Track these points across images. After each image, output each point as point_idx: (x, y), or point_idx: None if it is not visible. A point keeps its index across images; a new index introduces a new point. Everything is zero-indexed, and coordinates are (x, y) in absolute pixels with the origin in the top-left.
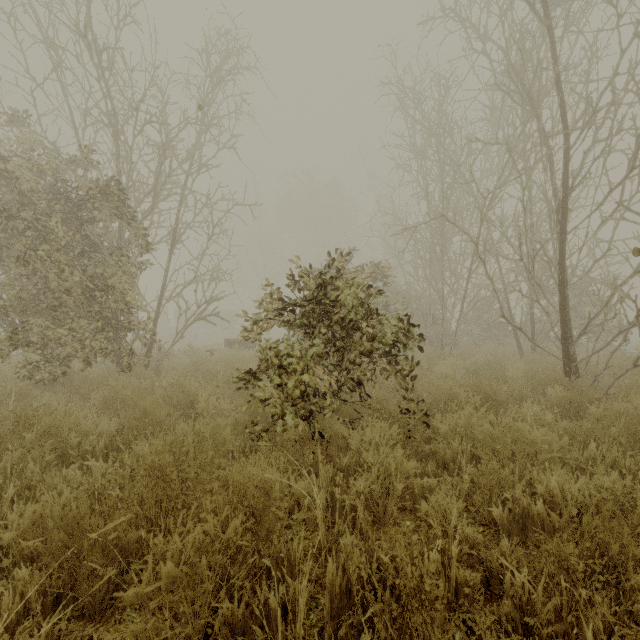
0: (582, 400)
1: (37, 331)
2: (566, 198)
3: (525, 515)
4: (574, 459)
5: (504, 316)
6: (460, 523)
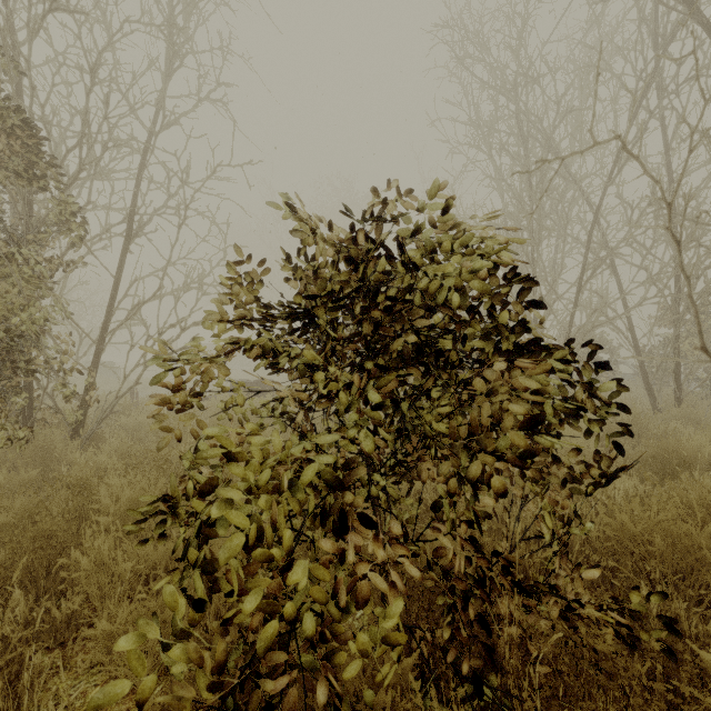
0: None
1: None
2: None
3: None
4: None
5: (705, 348)
6: None
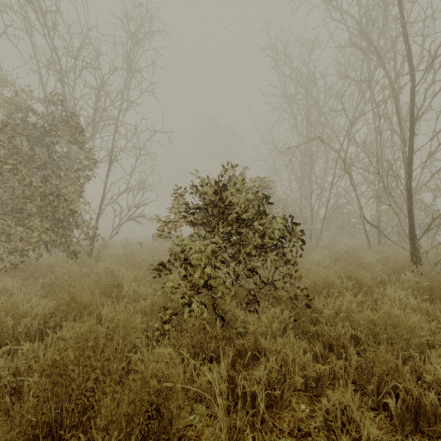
0: (435, 285)
1: None
2: (413, 125)
3: (417, 405)
4: None
5: (364, 217)
6: (371, 435)
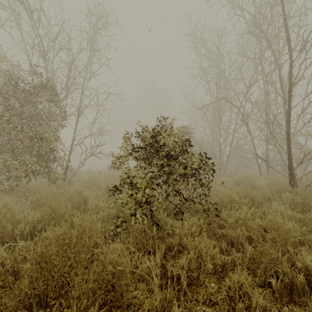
0: (305, 201)
1: (1, 162)
2: (291, 89)
3: (291, 283)
4: (309, 239)
5: (256, 154)
6: (258, 303)
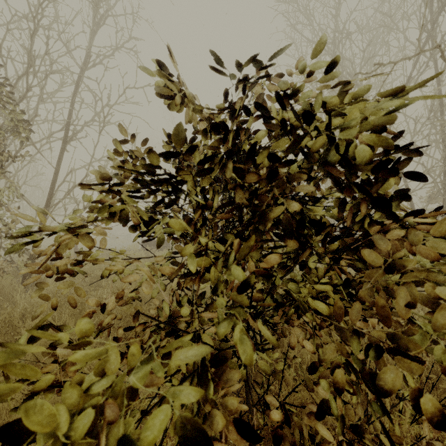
0: None
1: None
2: None
3: None
4: None
5: None
6: None
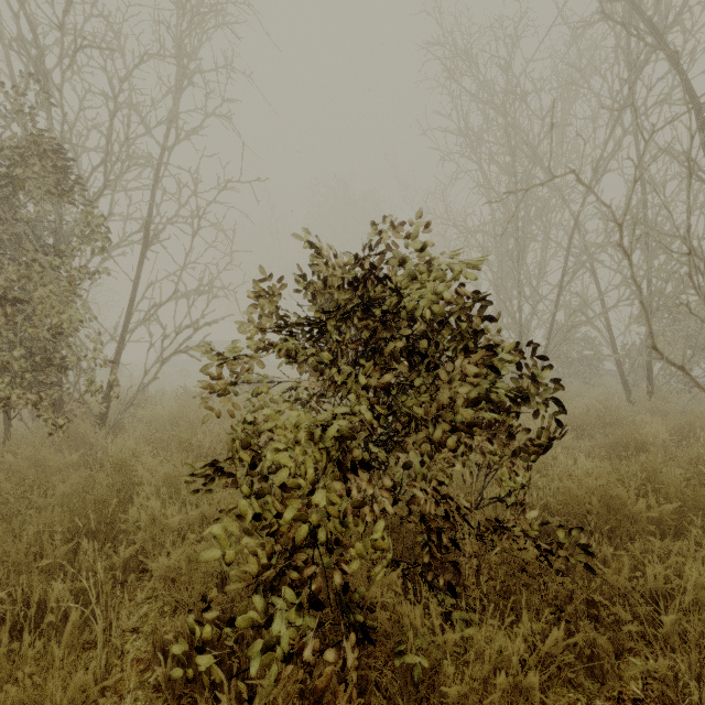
0: None
1: None
2: None
3: None
4: None
5: (655, 347)
6: None
